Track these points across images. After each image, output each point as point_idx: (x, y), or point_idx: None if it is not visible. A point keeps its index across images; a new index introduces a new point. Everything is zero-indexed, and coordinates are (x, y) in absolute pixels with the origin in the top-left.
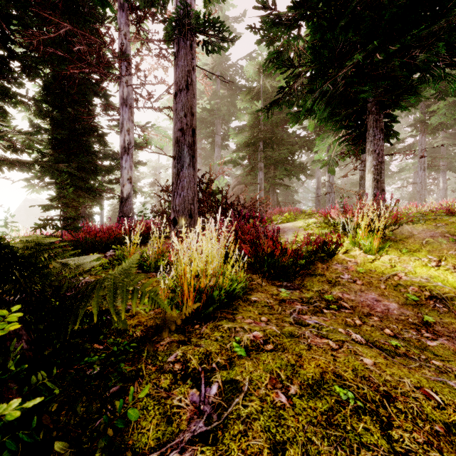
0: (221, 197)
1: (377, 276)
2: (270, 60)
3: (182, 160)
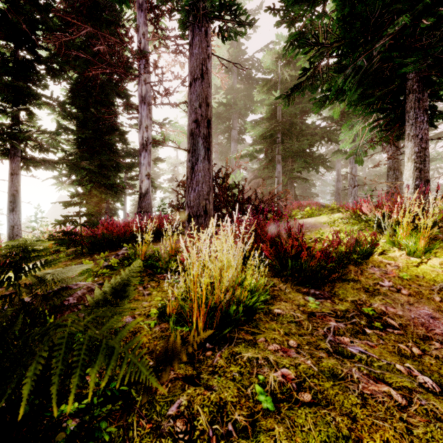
0: (238, 192)
1: (428, 284)
2: (291, 43)
3: (197, 153)
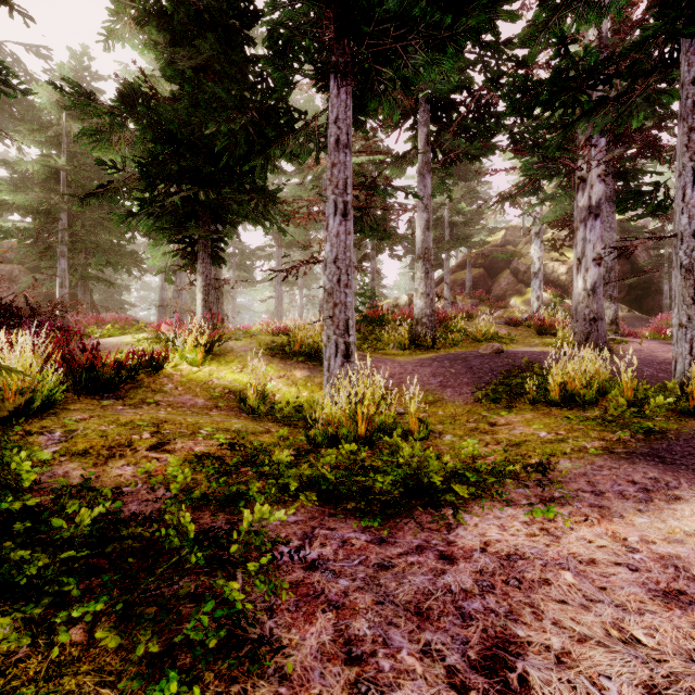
0: None
1: (197, 382)
2: (85, 134)
3: None
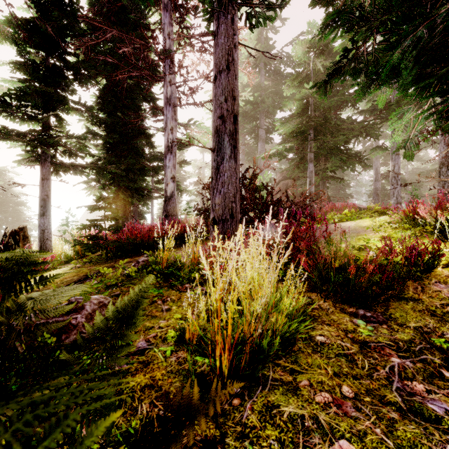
0: (267, 193)
1: None
2: (327, 24)
3: (222, 152)
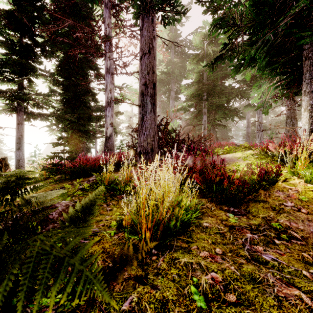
0: (175, 135)
1: None
2: (214, 25)
3: (146, 107)
